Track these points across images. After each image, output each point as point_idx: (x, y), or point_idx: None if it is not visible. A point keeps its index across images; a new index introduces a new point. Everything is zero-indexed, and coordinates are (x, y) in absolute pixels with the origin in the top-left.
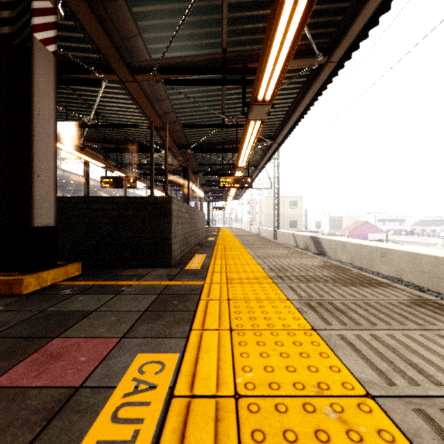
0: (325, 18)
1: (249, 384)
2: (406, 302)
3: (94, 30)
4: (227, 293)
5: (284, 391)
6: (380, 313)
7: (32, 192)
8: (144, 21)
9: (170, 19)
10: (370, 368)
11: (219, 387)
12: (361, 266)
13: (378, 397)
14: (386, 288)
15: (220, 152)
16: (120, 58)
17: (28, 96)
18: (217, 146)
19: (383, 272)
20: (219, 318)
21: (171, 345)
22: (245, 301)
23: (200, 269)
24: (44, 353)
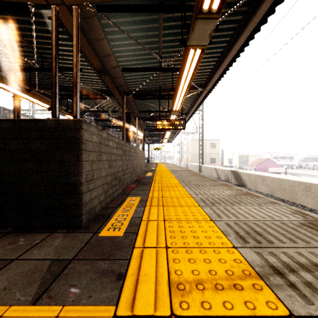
0: None
1: None
2: None
3: None
4: None
5: None
6: None
7: None
8: None
9: None
10: None
11: None
12: (281, 197)
13: None
14: None
15: (157, 98)
16: None
17: None
18: (155, 93)
19: (307, 205)
20: None
21: None
22: None
23: (124, 236)
24: None
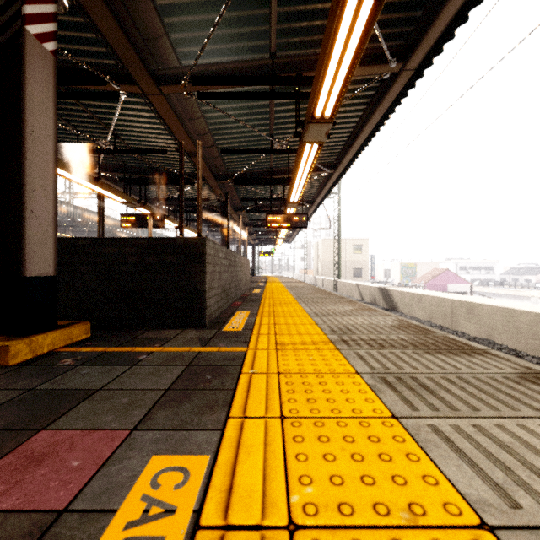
0: (399, 14)
1: (309, 506)
2: (513, 377)
3: (108, 28)
4: (277, 364)
5: (361, 518)
6: (481, 393)
7: (24, 232)
8: (172, 17)
9: (204, 15)
10: (479, 478)
11: (266, 511)
12: (441, 324)
13: (499, 528)
14: (483, 357)
15: (267, 184)
16: (142, 64)
17: (19, 108)
18: (264, 177)
19: (469, 332)
20: (266, 399)
21: (199, 442)
22: (300, 375)
23: (243, 330)
24: (21, 454)
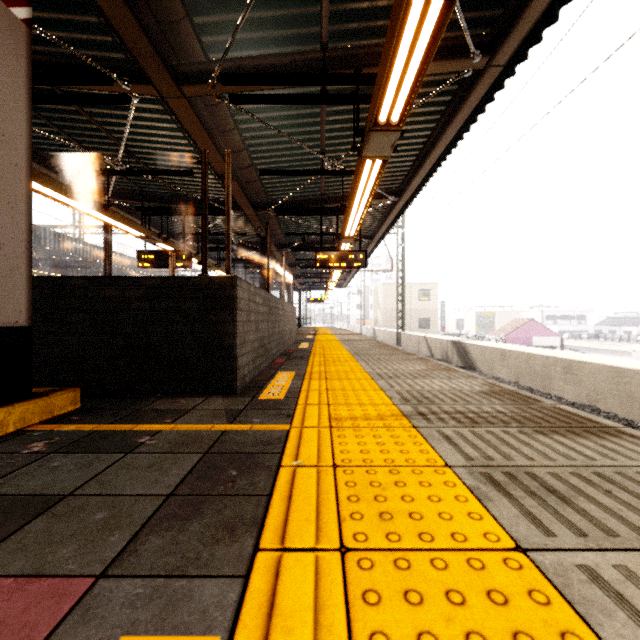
0: None
1: None
2: None
3: (111, 4)
4: (332, 451)
5: None
6: None
7: None
8: None
9: None
10: None
11: None
12: (531, 386)
13: None
14: (619, 440)
15: (317, 214)
16: (156, 55)
17: None
18: (313, 206)
19: (566, 396)
20: (317, 514)
21: (205, 604)
22: (366, 469)
23: (285, 399)
24: None
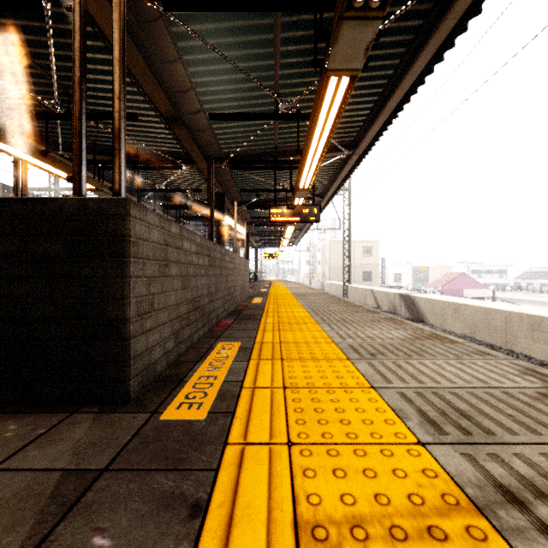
0: None
1: None
2: None
3: None
4: None
5: None
6: None
7: None
8: None
9: None
10: None
11: None
12: (489, 341)
13: None
14: None
15: (271, 168)
16: None
17: None
18: (267, 159)
19: (534, 354)
20: None
21: None
22: None
23: (208, 419)
24: None
